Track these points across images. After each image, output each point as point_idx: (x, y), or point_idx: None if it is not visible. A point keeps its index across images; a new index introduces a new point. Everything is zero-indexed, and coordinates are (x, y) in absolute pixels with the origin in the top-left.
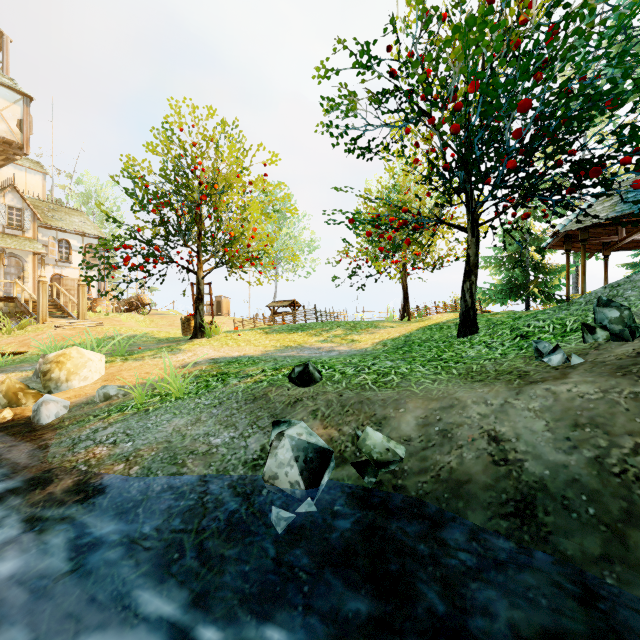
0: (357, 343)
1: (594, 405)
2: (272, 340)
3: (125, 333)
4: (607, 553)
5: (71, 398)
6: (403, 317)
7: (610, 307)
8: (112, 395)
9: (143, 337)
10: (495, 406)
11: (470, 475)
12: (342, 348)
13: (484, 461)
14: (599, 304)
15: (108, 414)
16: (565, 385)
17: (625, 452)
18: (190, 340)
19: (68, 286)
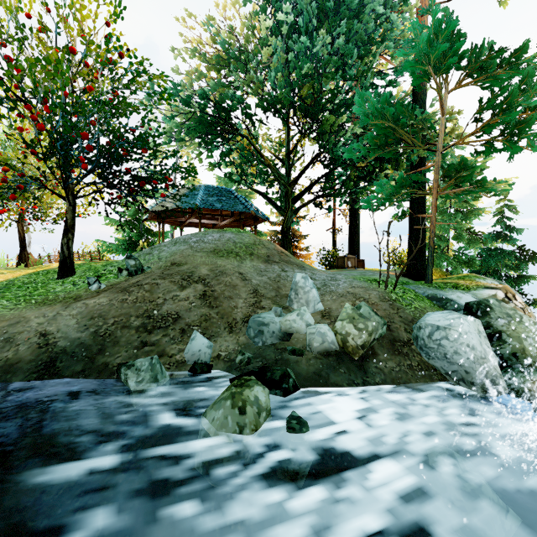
0: None
1: (104, 307)
2: None
3: None
4: (84, 368)
5: None
6: (20, 264)
7: (131, 259)
8: None
9: None
10: (50, 317)
11: (21, 358)
12: None
13: (33, 348)
14: (126, 257)
15: None
16: (94, 300)
17: (109, 325)
18: None
19: None
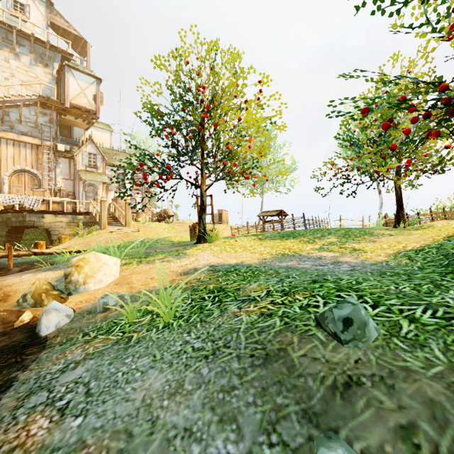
0: (363, 253)
1: None
2: (266, 247)
3: (151, 237)
4: None
5: (82, 302)
6: (397, 224)
7: None
8: (110, 306)
9: (163, 240)
10: None
11: None
12: (348, 259)
13: None
14: None
15: (95, 335)
16: None
17: None
18: (194, 245)
19: (121, 204)
